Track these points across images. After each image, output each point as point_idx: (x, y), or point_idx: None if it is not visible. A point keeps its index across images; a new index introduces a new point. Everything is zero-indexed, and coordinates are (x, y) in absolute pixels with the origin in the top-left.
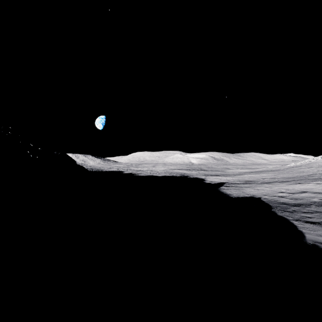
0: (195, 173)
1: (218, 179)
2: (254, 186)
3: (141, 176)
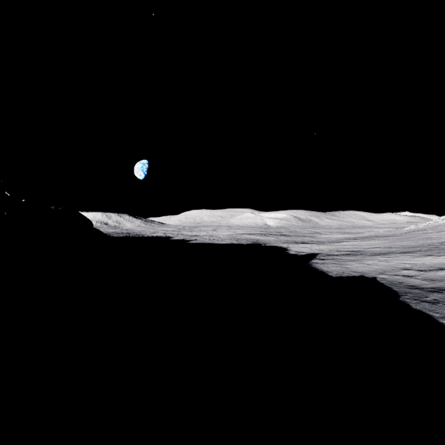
0: (274, 240)
1: (306, 248)
2: (362, 259)
3: (196, 244)
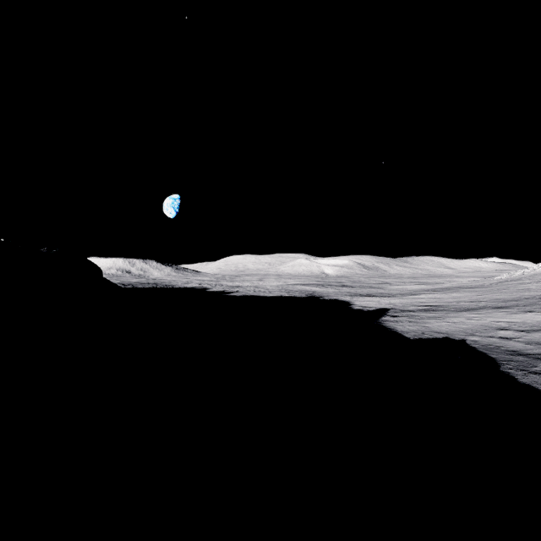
0: (333, 292)
1: (374, 302)
2: (444, 316)
3: (238, 297)
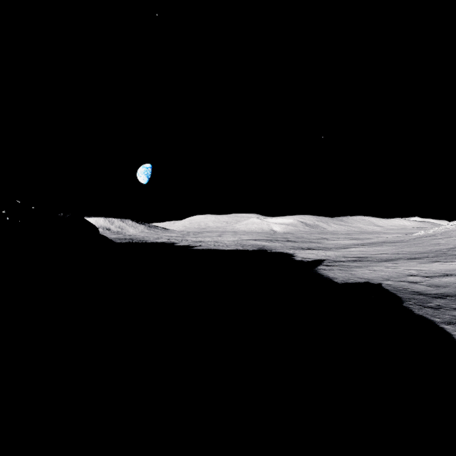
0: (280, 246)
1: (313, 254)
2: (368, 265)
3: (201, 250)
